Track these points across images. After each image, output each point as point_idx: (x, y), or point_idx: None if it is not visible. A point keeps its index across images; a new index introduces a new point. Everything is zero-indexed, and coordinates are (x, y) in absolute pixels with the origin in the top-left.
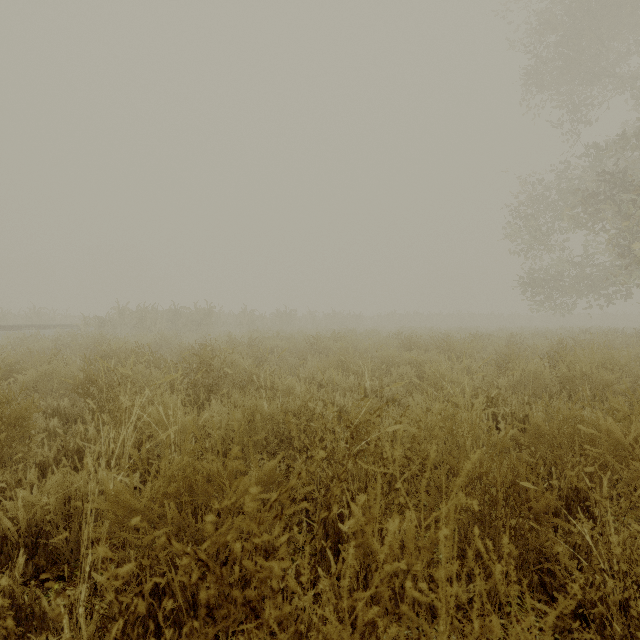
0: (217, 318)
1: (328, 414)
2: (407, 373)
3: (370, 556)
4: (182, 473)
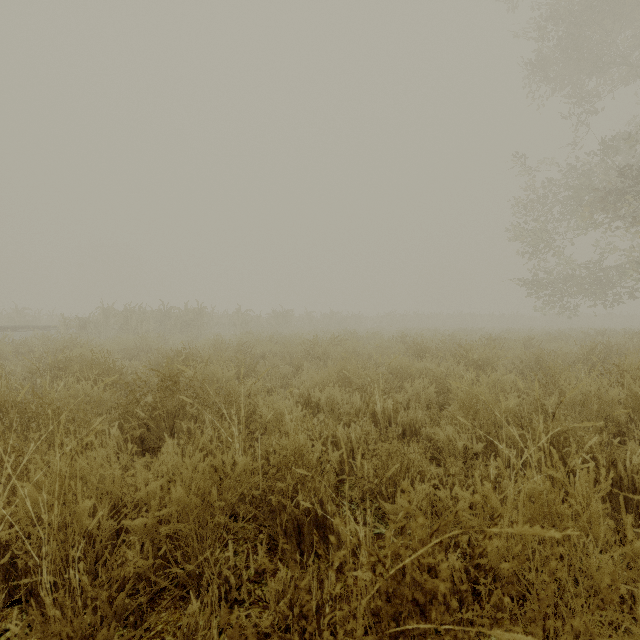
0: (210, 319)
1: (329, 468)
2: (425, 389)
3: None
4: None
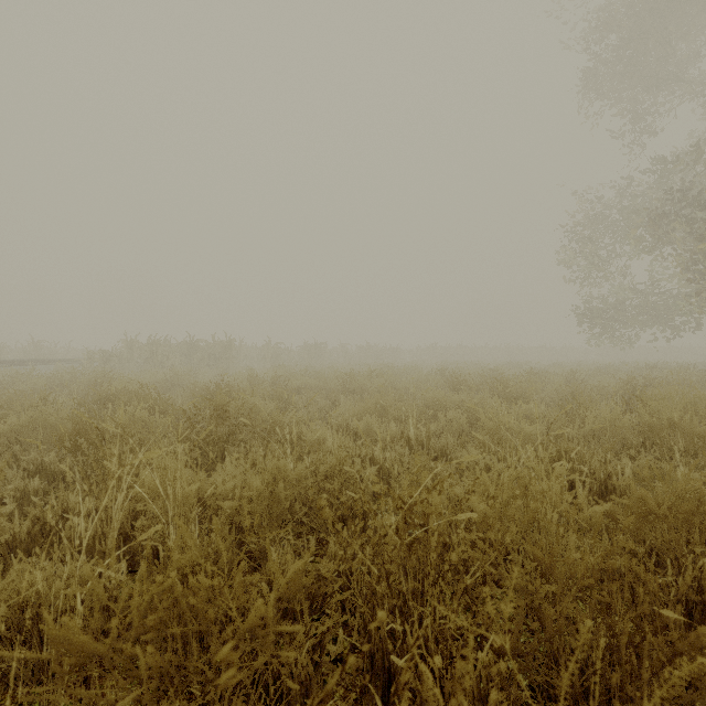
0: (238, 352)
1: (367, 476)
2: (457, 419)
3: (435, 699)
4: (167, 595)
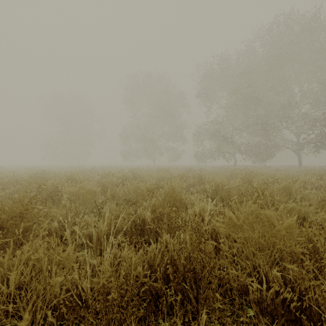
0: None
1: None
2: None
3: None
4: None
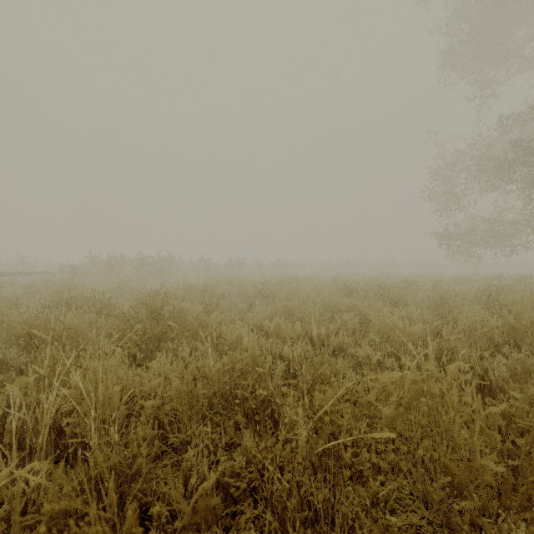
0: (177, 266)
1: (278, 372)
2: (351, 320)
3: None
4: None
